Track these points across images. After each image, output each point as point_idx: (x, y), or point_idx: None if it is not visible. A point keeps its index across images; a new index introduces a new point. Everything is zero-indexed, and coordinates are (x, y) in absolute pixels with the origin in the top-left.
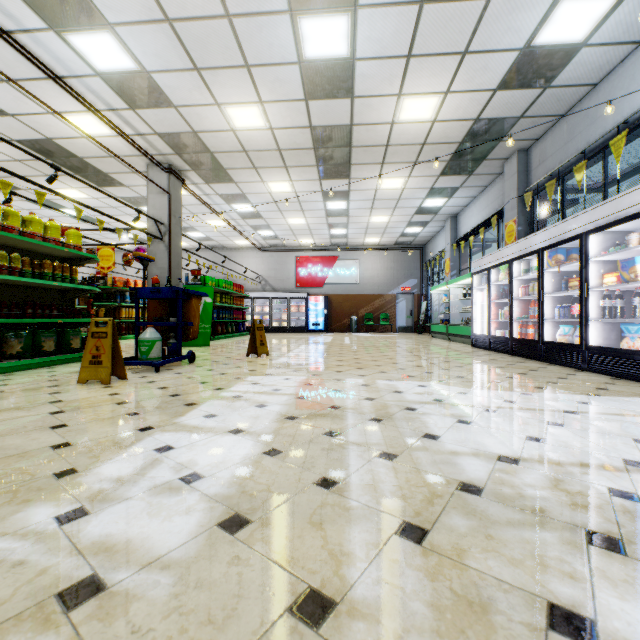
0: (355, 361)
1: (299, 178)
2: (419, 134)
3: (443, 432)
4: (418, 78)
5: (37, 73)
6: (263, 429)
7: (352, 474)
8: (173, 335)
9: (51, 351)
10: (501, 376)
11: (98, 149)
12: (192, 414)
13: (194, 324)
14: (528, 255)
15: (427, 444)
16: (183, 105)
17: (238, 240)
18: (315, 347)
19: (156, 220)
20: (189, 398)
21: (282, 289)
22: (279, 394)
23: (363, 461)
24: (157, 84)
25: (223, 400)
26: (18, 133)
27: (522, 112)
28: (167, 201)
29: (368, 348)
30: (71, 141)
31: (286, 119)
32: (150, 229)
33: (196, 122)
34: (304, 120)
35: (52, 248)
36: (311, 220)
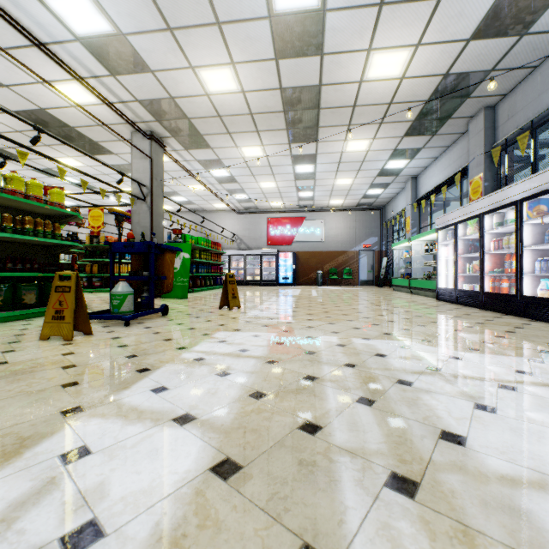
0: (325, 315)
1: (270, 142)
2: (386, 93)
3: (466, 428)
4: (389, 29)
5: (22, 40)
6: (219, 416)
7: (354, 538)
8: (146, 289)
9: (31, 304)
10: (488, 335)
11: (86, 118)
12: (139, 386)
13: (168, 278)
14: (503, 207)
15: (454, 456)
16: (159, 69)
17: (216, 203)
18: (285, 300)
19: (139, 182)
20: (145, 361)
21: (255, 247)
22: (246, 356)
23: (366, 498)
24: (133, 47)
25: (182, 364)
26: (15, 104)
27: (494, 64)
28: (149, 165)
29: (335, 301)
30: (62, 111)
31: (257, 81)
32: (134, 191)
33: (172, 87)
34: (274, 81)
35: (32, 205)
36: (281, 183)
